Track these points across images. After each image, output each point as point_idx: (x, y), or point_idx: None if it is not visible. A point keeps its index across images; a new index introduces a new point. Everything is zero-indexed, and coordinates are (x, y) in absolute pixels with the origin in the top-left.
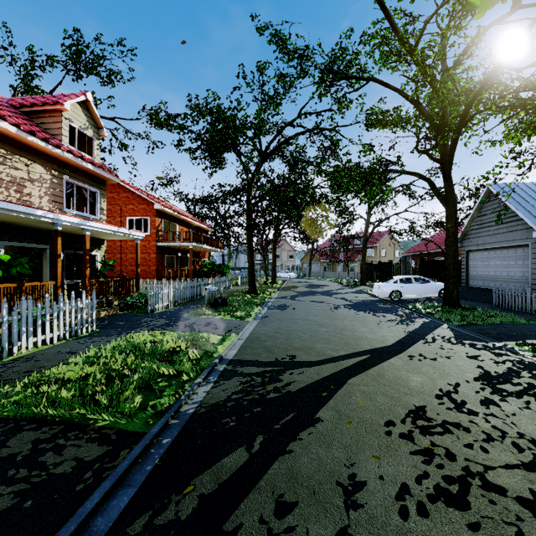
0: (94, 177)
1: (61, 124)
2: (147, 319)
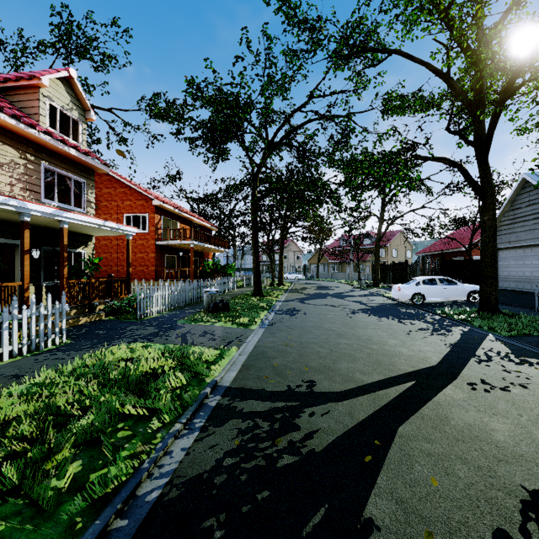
0: (79, 166)
1: (38, 102)
2: (134, 327)
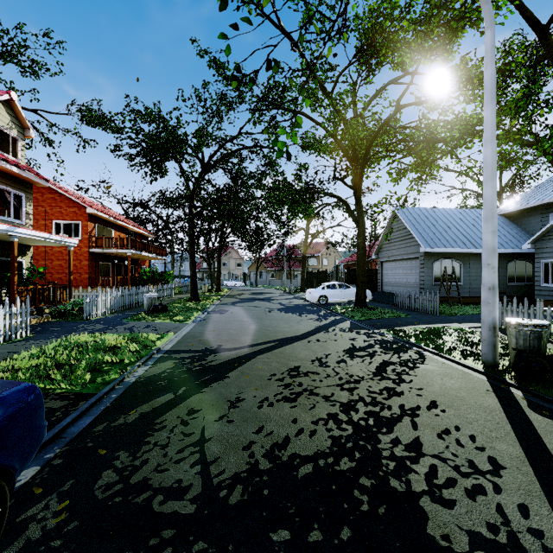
0: (18, 180)
1: None
2: (84, 325)
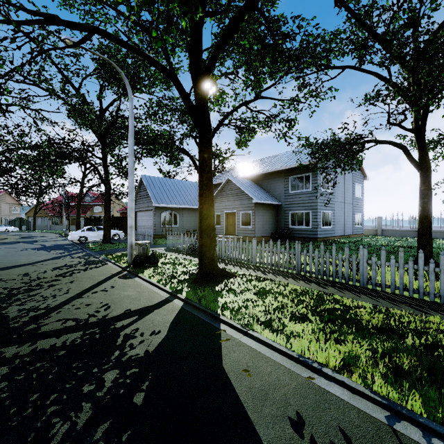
0: None
1: None
2: None
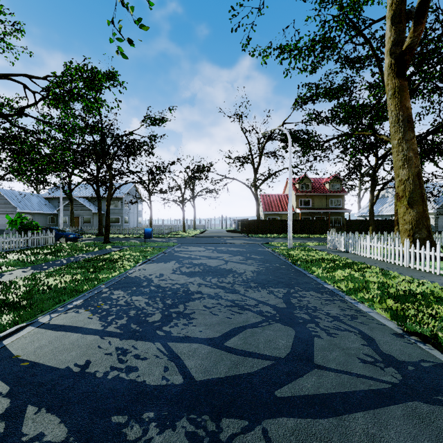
0: None
1: None
2: None
